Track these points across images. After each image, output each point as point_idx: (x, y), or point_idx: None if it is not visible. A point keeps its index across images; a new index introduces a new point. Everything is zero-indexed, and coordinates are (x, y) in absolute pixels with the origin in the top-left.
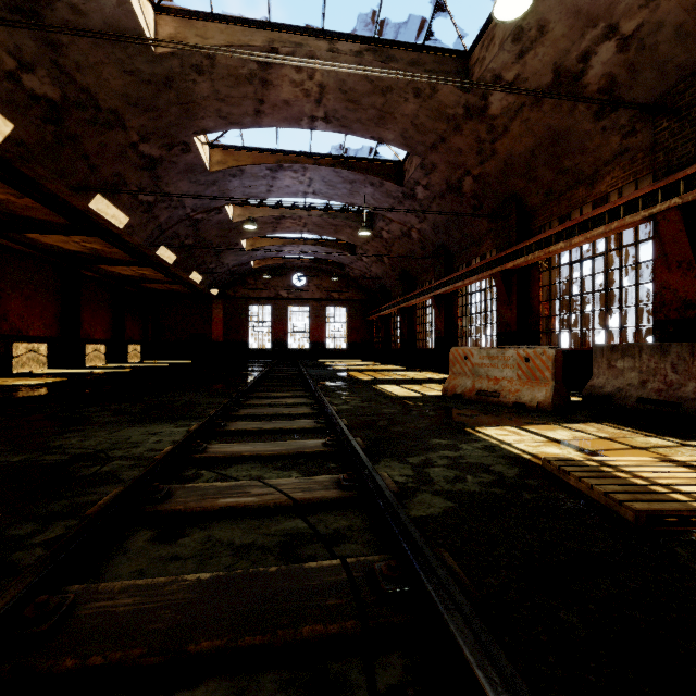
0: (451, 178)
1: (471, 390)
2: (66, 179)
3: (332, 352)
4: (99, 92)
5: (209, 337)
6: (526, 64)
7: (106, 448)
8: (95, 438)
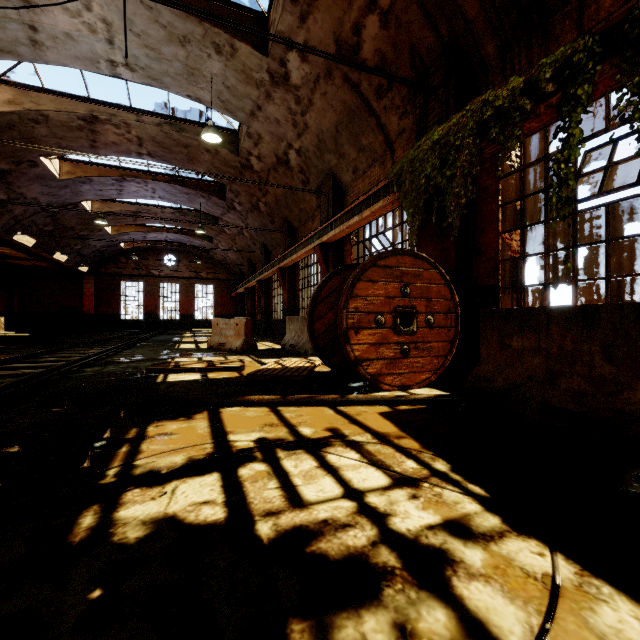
0: (252, 201)
1: (217, 343)
2: None
3: (200, 323)
4: None
5: (80, 310)
6: (261, 150)
7: None
8: None
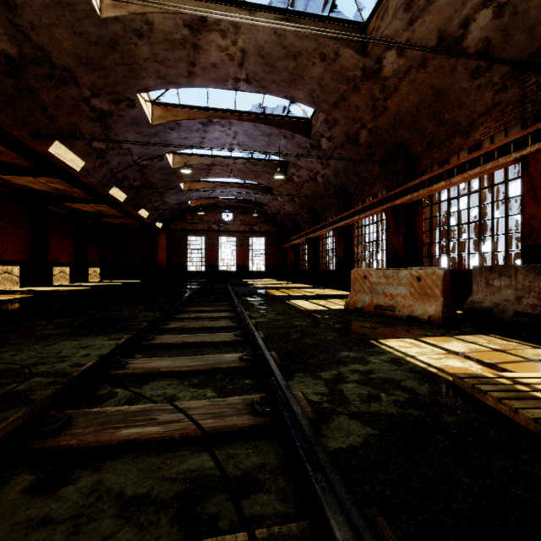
0: (350, 131)
1: (370, 305)
2: (27, 127)
3: (253, 274)
4: (53, 51)
5: (155, 261)
6: (415, 31)
7: (32, 363)
8: (27, 352)
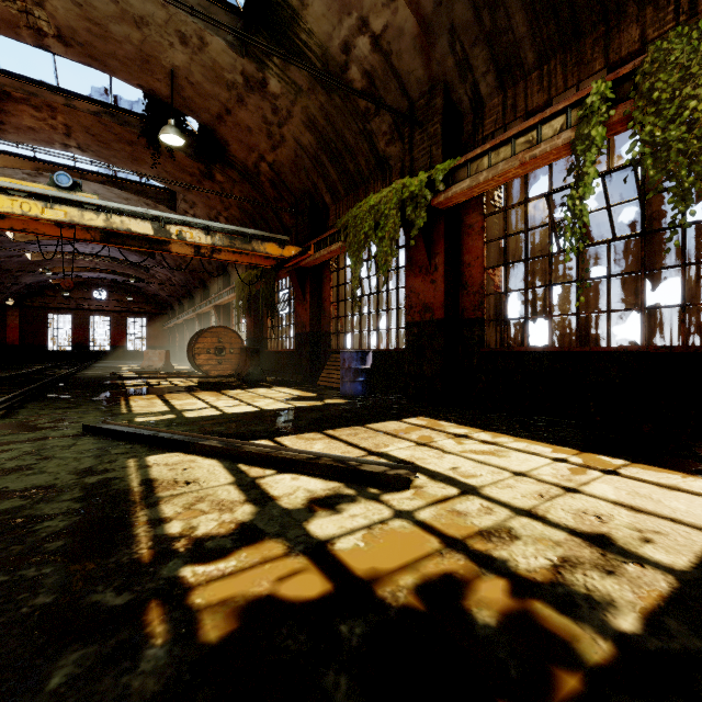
0: (177, 264)
1: (147, 366)
2: None
3: (132, 354)
4: None
5: (3, 341)
6: None
7: None
8: None
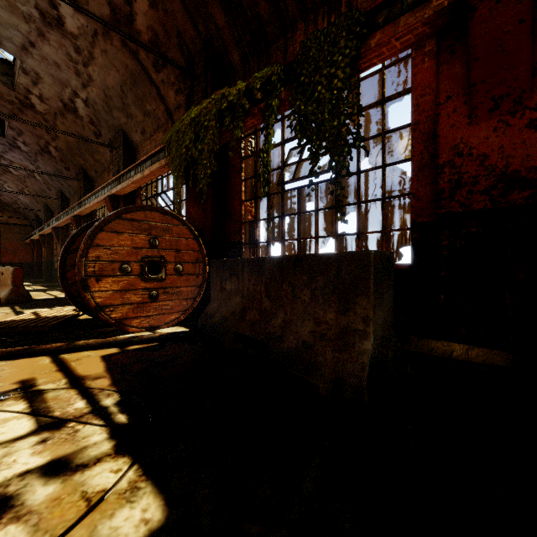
0: (40, 143)
1: None
2: None
3: None
4: None
5: None
6: (42, 90)
7: None
8: None
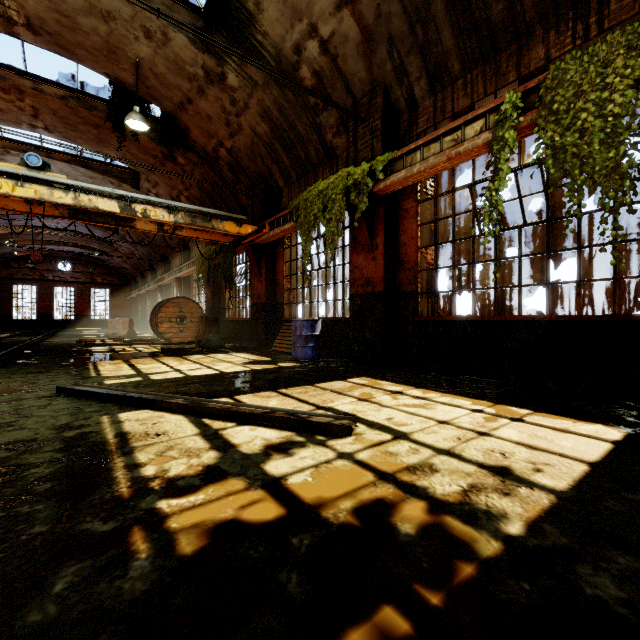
0: (139, 238)
1: (111, 334)
2: None
3: (96, 323)
4: None
5: None
6: None
7: None
8: None
